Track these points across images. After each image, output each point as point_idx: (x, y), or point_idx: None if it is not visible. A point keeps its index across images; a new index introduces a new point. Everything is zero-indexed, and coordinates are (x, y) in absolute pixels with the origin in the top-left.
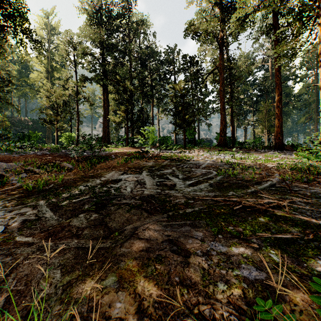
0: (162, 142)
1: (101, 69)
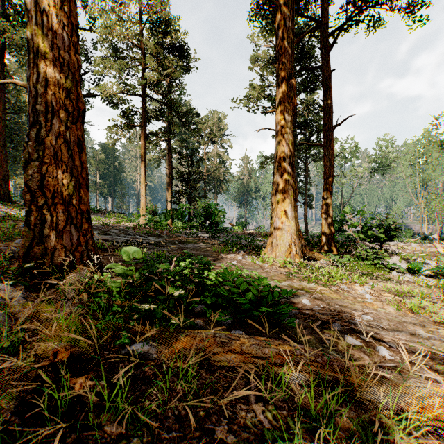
0: None
1: None
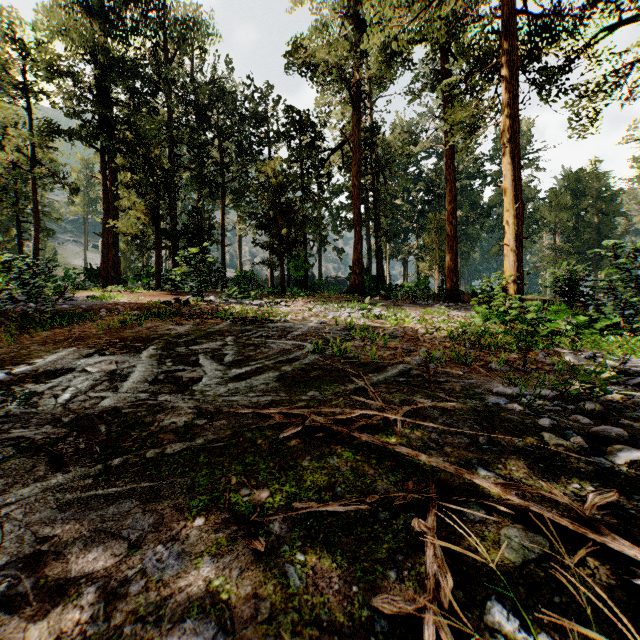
0: (242, 282)
1: (96, 113)
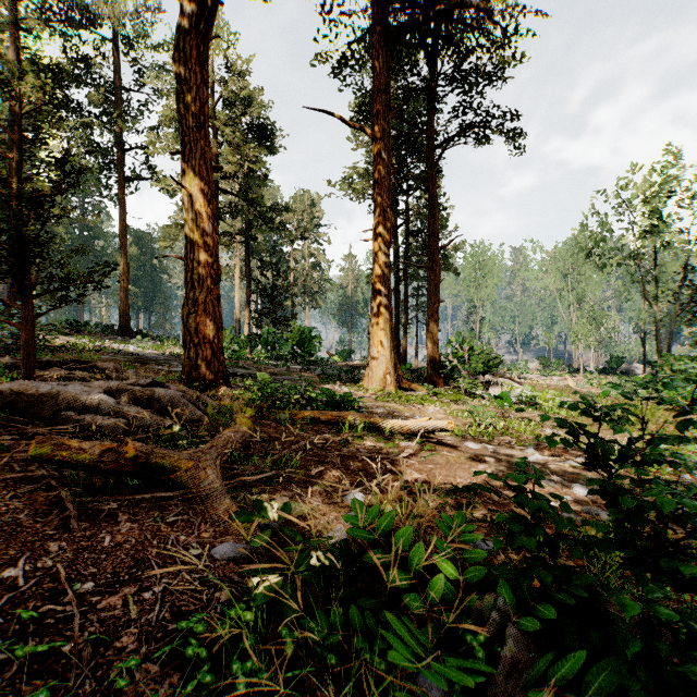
0: None
1: None
